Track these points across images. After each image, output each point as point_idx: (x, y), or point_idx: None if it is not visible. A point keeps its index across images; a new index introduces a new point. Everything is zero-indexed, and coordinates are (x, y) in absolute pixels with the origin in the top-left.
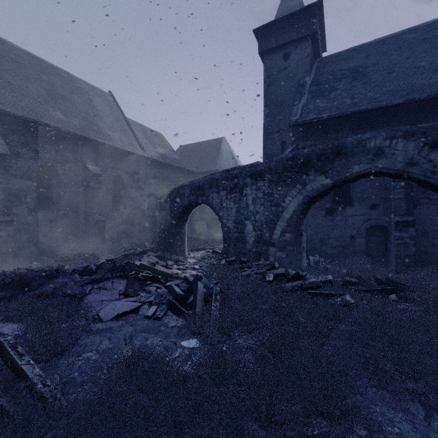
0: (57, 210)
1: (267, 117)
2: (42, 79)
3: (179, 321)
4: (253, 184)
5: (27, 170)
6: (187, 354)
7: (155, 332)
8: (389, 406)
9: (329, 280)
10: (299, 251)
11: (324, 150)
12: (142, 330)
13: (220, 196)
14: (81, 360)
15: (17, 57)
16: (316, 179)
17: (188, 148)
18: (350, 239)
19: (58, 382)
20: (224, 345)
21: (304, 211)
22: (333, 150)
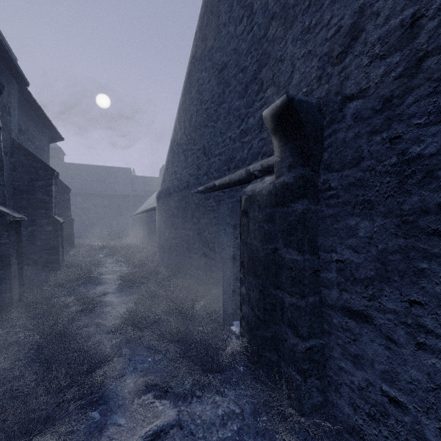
0: None
1: None
2: None
3: None
4: None
5: None
6: None
7: None
8: None
9: None
10: None
11: None
12: None
13: None
14: None
15: None
16: None
17: None
18: None
19: None
20: None
21: None
22: None
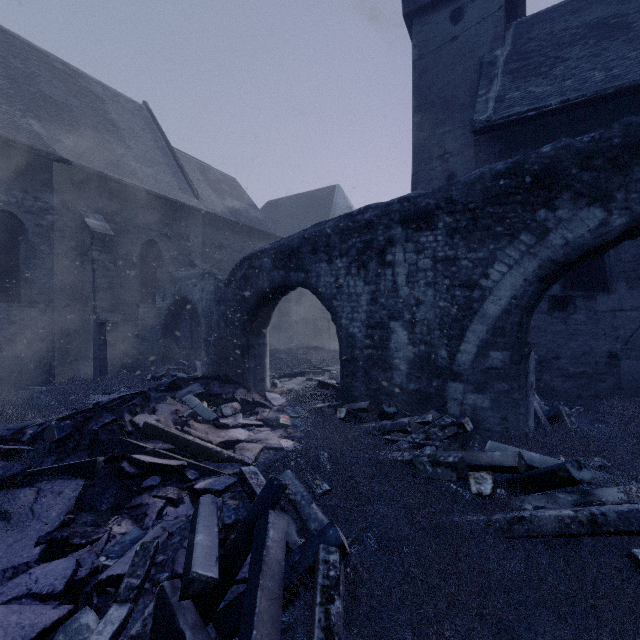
0: (28, 302)
1: (420, 131)
2: (8, 65)
3: None
4: (409, 239)
5: None
6: None
7: None
8: None
9: None
10: (525, 394)
11: (602, 142)
12: None
13: (333, 270)
14: None
15: None
16: (577, 217)
17: (280, 205)
18: (606, 360)
19: None
20: None
21: (537, 299)
22: (631, 138)
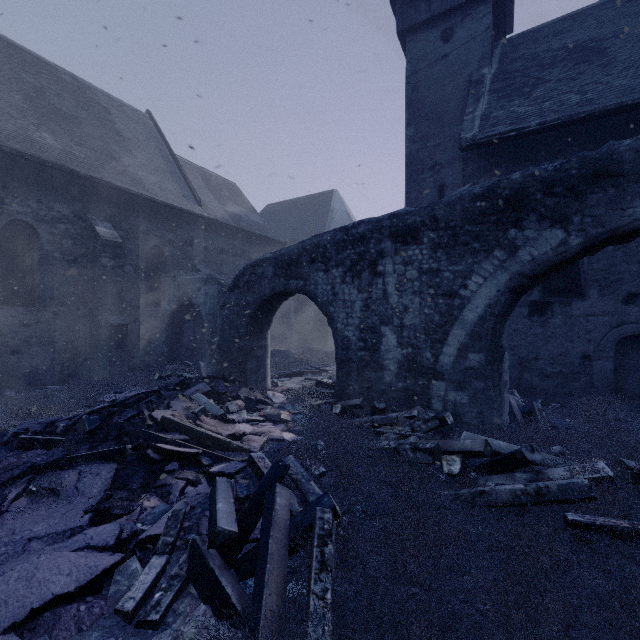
0: (42, 306)
1: (413, 143)
2: (21, 80)
3: None
4: (398, 252)
5: None
6: None
7: None
8: None
9: (605, 478)
10: (498, 391)
11: (562, 172)
12: None
13: (330, 278)
14: None
15: None
16: (541, 237)
17: (279, 209)
18: (580, 360)
19: None
20: None
21: (509, 307)
22: (585, 170)
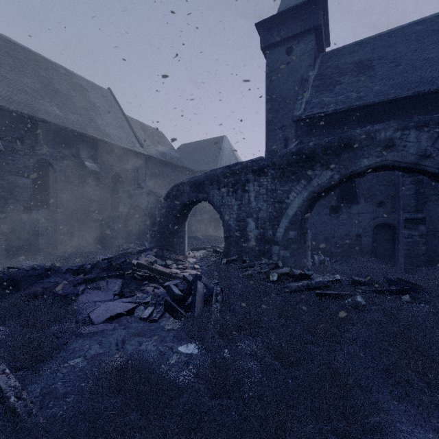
0: (54, 208)
1: (270, 113)
2: (38, 74)
3: (177, 323)
4: (256, 180)
5: (22, 166)
6: (184, 360)
7: (149, 336)
8: (417, 425)
9: (337, 280)
10: (304, 250)
11: (331, 144)
12: (136, 334)
13: (221, 193)
14: (66, 367)
15: (13, 52)
16: (322, 174)
17: (189, 147)
18: (355, 237)
19: (38, 393)
20: (226, 351)
21: (309, 208)
22: (340, 143)
